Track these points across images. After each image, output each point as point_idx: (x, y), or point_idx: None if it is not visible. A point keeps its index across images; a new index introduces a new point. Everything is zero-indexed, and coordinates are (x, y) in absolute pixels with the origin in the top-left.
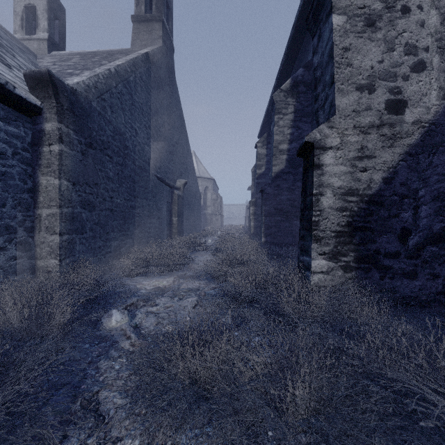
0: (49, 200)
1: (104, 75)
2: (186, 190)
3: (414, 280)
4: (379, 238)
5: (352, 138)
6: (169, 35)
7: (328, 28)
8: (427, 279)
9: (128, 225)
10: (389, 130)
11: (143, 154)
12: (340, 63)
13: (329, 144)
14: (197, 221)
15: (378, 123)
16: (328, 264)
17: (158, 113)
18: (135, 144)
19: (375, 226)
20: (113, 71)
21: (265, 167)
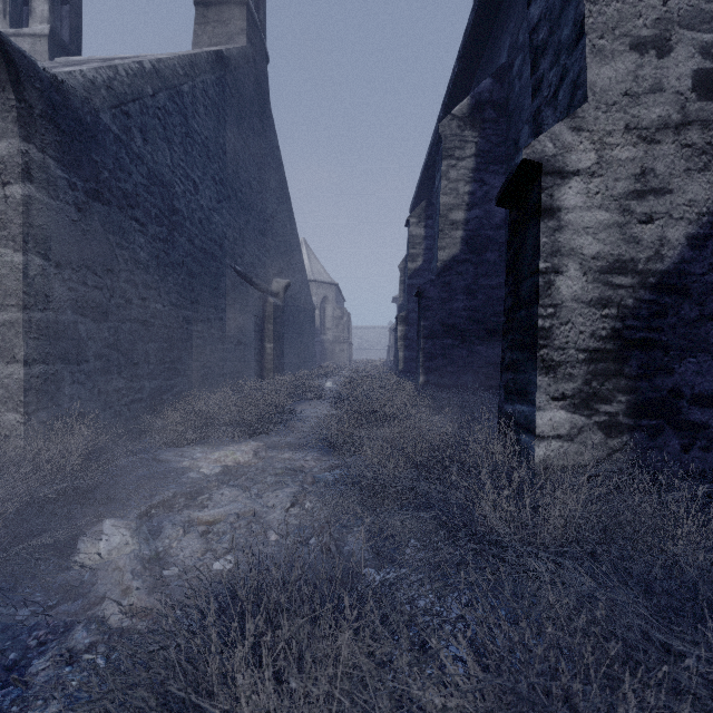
0: (2, 295)
1: (129, 70)
2: (290, 298)
3: None
4: (681, 363)
5: (623, 151)
6: (259, 30)
7: None
8: None
9: (179, 352)
10: (701, 134)
11: (210, 227)
12: None
13: (574, 166)
14: (309, 351)
15: (678, 120)
16: (572, 419)
17: (239, 161)
18: (193, 208)
19: (671, 338)
20: (149, 68)
21: (424, 258)
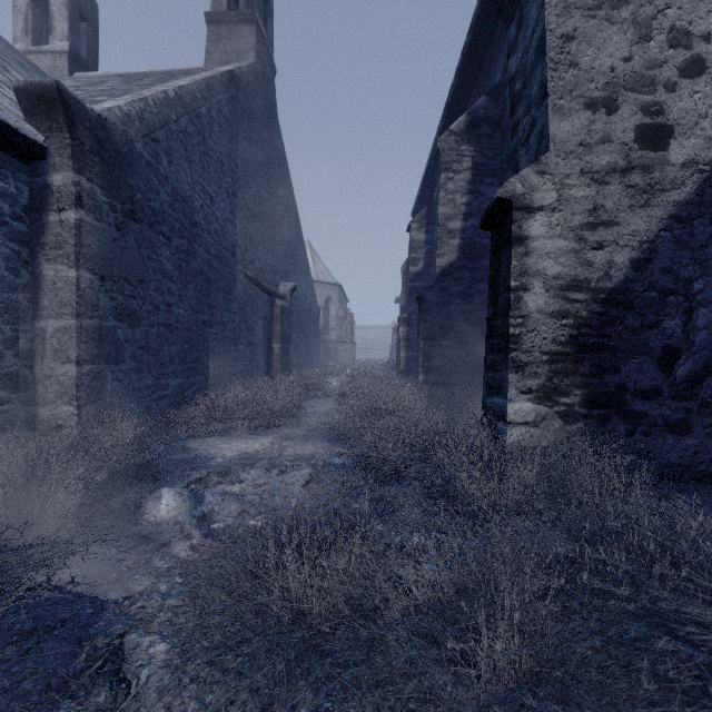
0: (58, 305)
1: (157, 100)
2: (296, 300)
3: (686, 437)
4: (626, 363)
5: (579, 191)
6: (267, 45)
7: (536, 4)
8: (709, 435)
9: (197, 353)
10: (642, 177)
11: (224, 236)
12: (557, 62)
13: (539, 203)
14: (314, 351)
15: (623, 165)
16: (537, 409)
17: (249, 172)
18: (209, 220)
19: (617, 343)
20: (172, 96)
21: (424, 262)
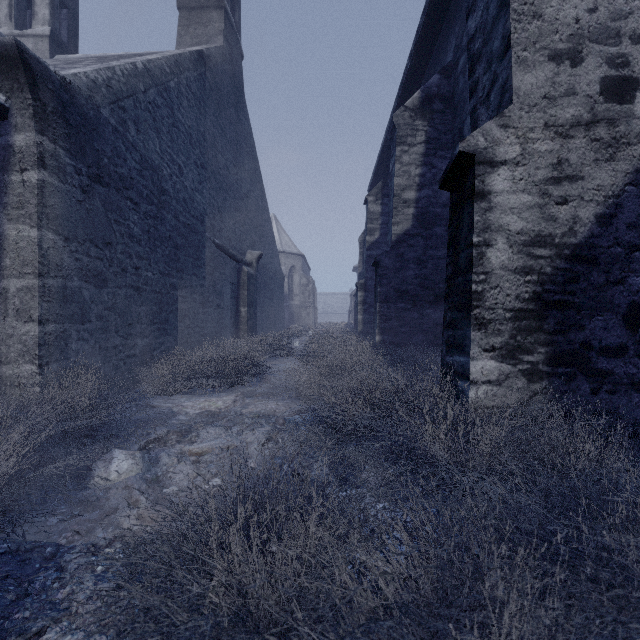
0: (20, 264)
1: (124, 70)
2: (262, 267)
3: None
4: (591, 321)
5: (542, 144)
6: (234, 30)
7: None
8: None
9: (166, 314)
10: (608, 131)
11: (192, 205)
12: (521, 13)
13: (502, 157)
14: (279, 315)
15: (588, 118)
16: (500, 368)
17: (218, 147)
18: (178, 189)
19: (582, 300)
20: (141, 68)
21: (380, 232)
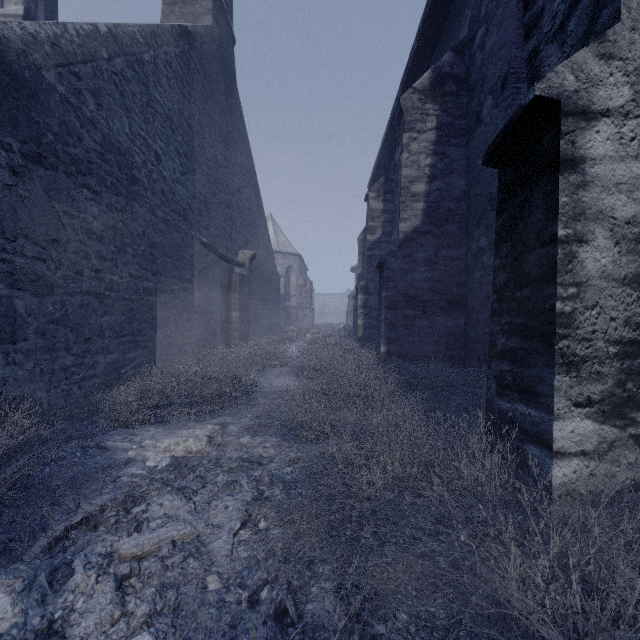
0: None
1: (81, 30)
2: (255, 268)
3: None
4: None
5: None
6: (225, 11)
7: None
8: None
9: (139, 324)
10: None
11: (173, 198)
12: None
13: (603, 104)
14: (274, 318)
15: None
16: (600, 431)
17: (205, 135)
18: (155, 179)
19: None
20: (104, 31)
21: (382, 230)
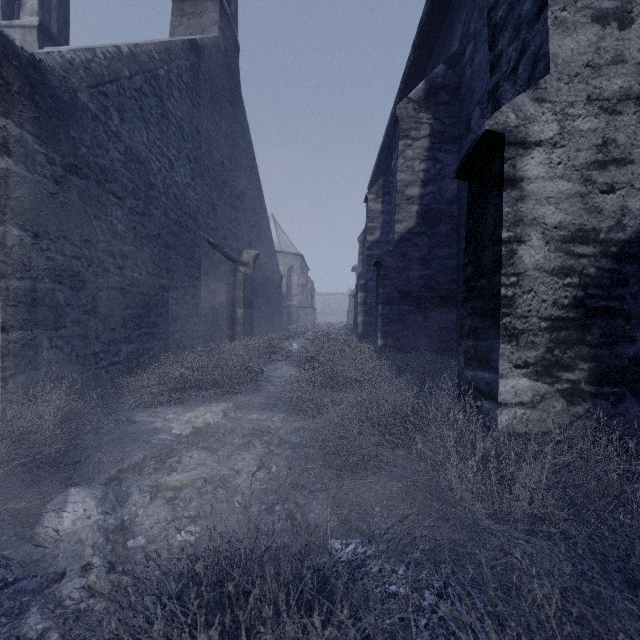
0: None
1: (107, 53)
2: (259, 267)
3: None
4: None
5: (585, 122)
6: (230, 22)
7: None
8: None
9: (155, 318)
10: None
11: (184, 201)
12: None
13: (537, 136)
14: (276, 316)
15: (639, 91)
16: (534, 387)
17: (212, 141)
18: (168, 184)
19: (632, 306)
20: (126, 52)
21: (381, 231)
